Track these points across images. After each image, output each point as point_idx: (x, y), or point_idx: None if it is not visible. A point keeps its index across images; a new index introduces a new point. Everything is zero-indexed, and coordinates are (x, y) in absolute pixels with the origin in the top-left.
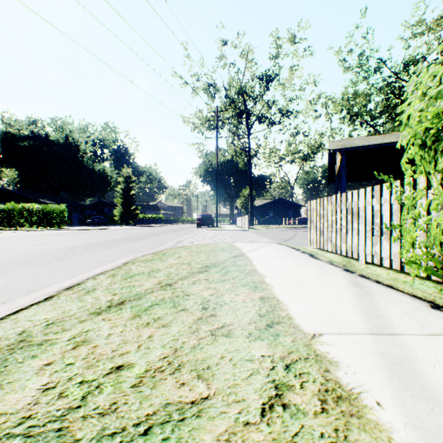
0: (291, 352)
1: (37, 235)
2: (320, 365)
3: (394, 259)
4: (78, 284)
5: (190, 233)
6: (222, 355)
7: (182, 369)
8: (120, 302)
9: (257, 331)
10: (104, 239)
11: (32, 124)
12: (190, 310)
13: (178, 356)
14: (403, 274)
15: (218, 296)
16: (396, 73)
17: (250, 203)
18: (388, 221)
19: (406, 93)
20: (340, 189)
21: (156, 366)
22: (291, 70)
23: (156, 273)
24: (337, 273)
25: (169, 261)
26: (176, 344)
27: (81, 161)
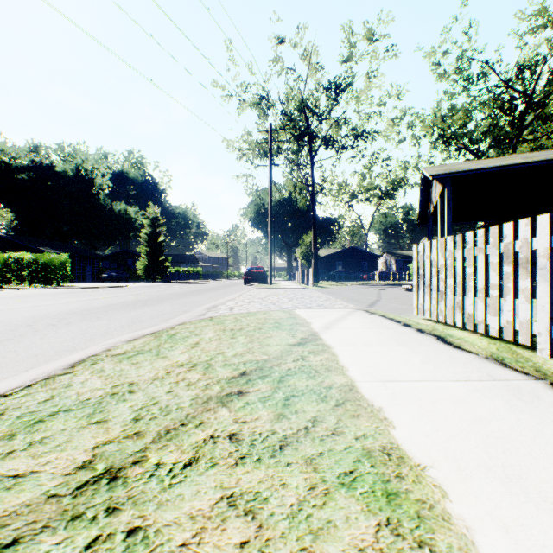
0: None
1: (14, 296)
2: None
3: None
4: None
5: (233, 293)
6: None
7: None
8: None
9: None
10: (105, 302)
11: (34, 152)
12: None
13: None
14: None
15: None
16: (508, 80)
17: (314, 253)
18: None
19: None
20: (439, 232)
21: None
22: (369, 77)
23: (113, 405)
24: None
25: (170, 356)
26: None
27: (96, 199)
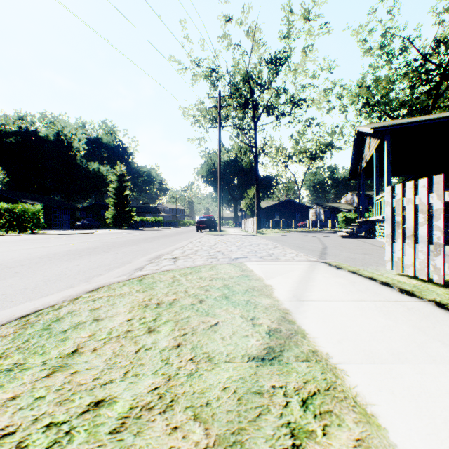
0: None
1: None
2: None
3: None
4: None
5: (184, 240)
6: None
7: None
8: None
9: None
10: (52, 250)
11: (21, 120)
12: None
13: None
14: None
15: None
16: (426, 54)
17: (257, 204)
18: None
19: None
20: (375, 183)
21: None
22: (305, 52)
23: None
24: None
25: None
26: None
27: (74, 160)
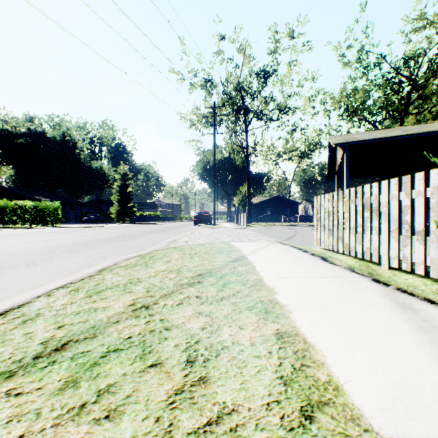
0: None
1: (25, 233)
2: None
3: (432, 265)
4: (20, 306)
5: (186, 231)
6: None
7: None
8: (59, 344)
9: (286, 434)
10: (94, 237)
11: (29, 122)
12: (165, 366)
13: None
14: None
15: (213, 331)
16: (396, 68)
17: (248, 201)
18: (423, 219)
19: None
20: (341, 185)
21: None
22: (290, 66)
23: (133, 286)
24: (367, 285)
25: (155, 267)
26: None
27: (78, 159)
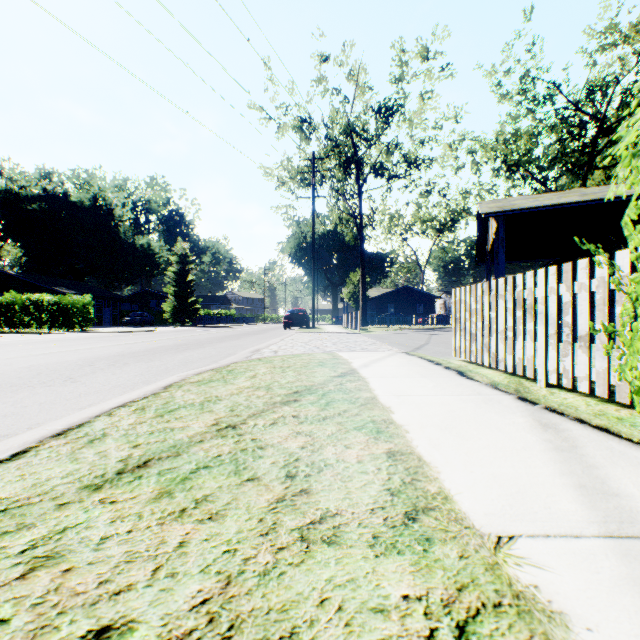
0: (462, 588)
1: (45, 341)
2: (530, 625)
3: (597, 380)
4: (79, 426)
5: (274, 337)
6: (322, 596)
7: (236, 638)
8: (141, 462)
9: (388, 530)
10: (145, 346)
11: (45, 179)
12: (263, 480)
13: (232, 598)
14: (613, 405)
15: (314, 450)
16: (576, 102)
17: (362, 294)
18: (587, 320)
19: (638, 99)
20: (495, 272)
21: (180, 629)
22: (422, 99)
23: (213, 405)
24: (509, 404)
25: (237, 383)
26: (230, 564)
27: (116, 232)
